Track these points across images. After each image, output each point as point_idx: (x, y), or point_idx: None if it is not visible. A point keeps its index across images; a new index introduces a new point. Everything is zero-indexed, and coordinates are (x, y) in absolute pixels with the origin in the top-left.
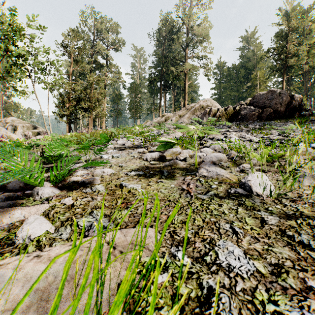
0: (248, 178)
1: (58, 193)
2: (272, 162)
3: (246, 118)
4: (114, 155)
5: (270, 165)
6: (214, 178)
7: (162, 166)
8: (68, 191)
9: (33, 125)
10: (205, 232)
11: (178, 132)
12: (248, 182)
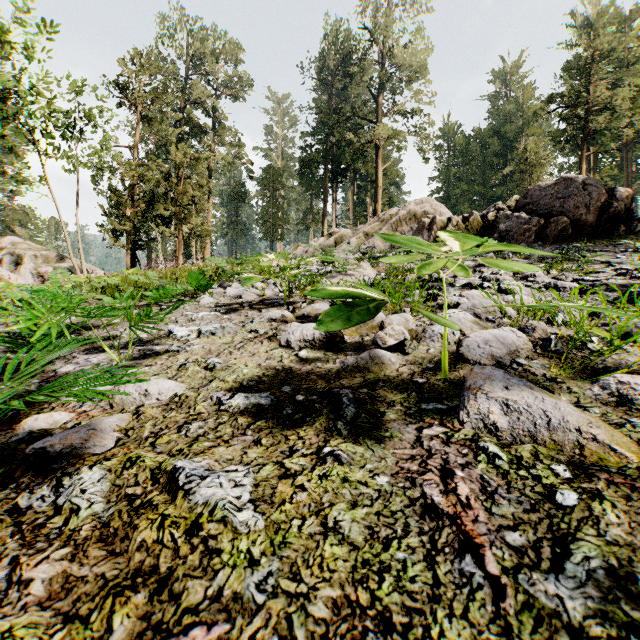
0: None
1: None
2: None
3: (510, 239)
4: (203, 329)
5: None
6: (541, 444)
7: (334, 371)
8: None
9: (57, 254)
10: None
11: (368, 267)
12: None
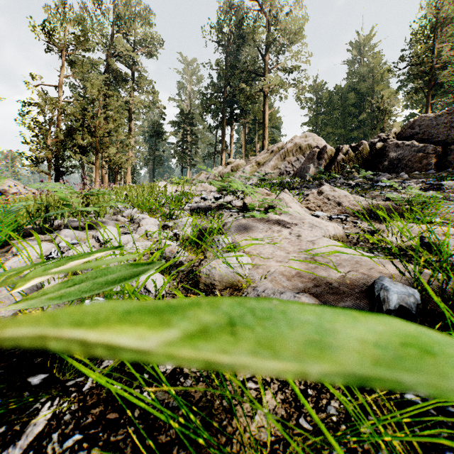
0: None
1: None
2: None
3: (404, 166)
4: None
5: None
6: None
7: None
8: None
9: None
10: None
11: (291, 201)
12: None
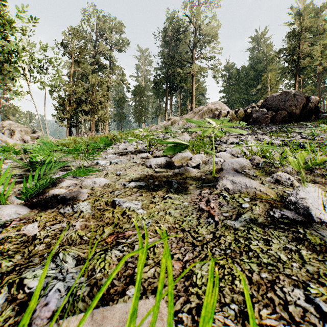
0: (299, 195)
1: (25, 213)
2: (311, 169)
3: (258, 122)
4: (112, 161)
5: (312, 174)
6: (242, 193)
7: (169, 175)
8: (40, 211)
9: (31, 129)
10: (262, 312)
11: (187, 135)
12: (301, 201)
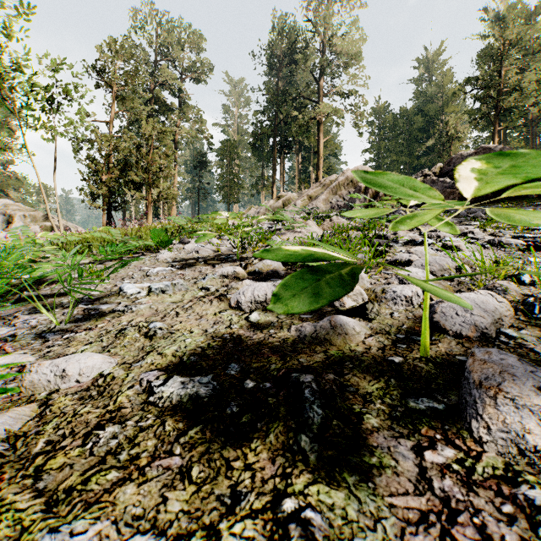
0: None
1: None
2: None
3: None
4: (153, 287)
5: None
6: None
7: (289, 341)
8: None
9: (43, 214)
10: None
11: (313, 225)
12: None
